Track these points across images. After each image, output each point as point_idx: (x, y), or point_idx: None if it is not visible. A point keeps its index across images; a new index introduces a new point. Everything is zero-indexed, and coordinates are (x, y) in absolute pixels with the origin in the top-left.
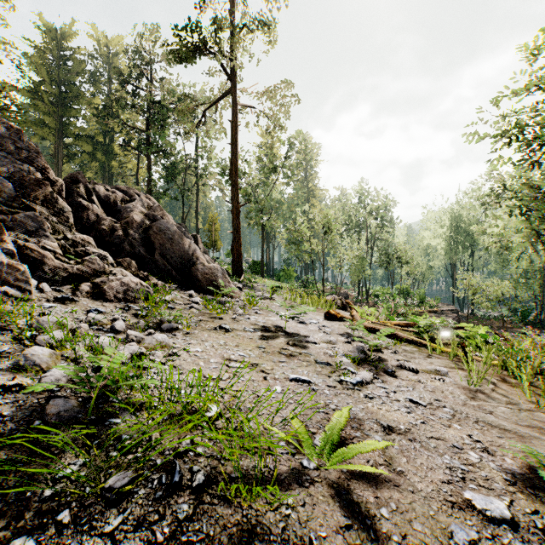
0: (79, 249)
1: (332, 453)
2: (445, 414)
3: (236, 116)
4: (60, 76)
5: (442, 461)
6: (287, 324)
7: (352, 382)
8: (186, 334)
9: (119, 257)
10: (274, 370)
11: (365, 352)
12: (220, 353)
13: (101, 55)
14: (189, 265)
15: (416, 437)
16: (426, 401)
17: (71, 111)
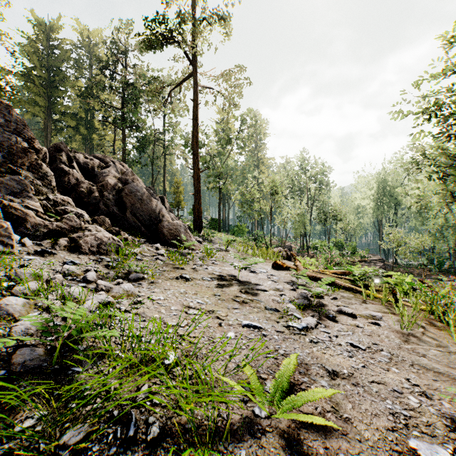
0: (59, 208)
1: (282, 400)
2: (383, 357)
3: (197, 95)
4: (48, 62)
5: (385, 407)
6: (240, 274)
7: (298, 328)
8: (151, 283)
9: (95, 215)
10: (228, 317)
11: (309, 299)
12: (180, 301)
13: (84, 45)
14: (156, 222)
15: (359, 381)
16: (365, 345)
17: (58, 92)
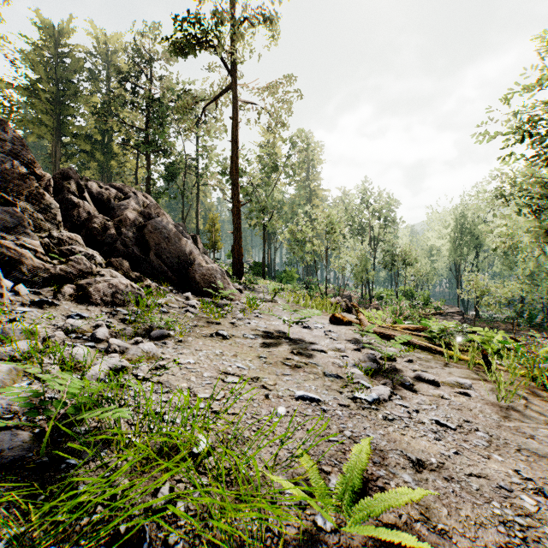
0: (64, 248)
1: (353, 505)
2: (480, 440)
3: (236, 112)
4: (57, 73)
5: (492, 512)
6: (290, 330)
7: (367, 400)
8: (179, 342)
9: (111, 257)
10: (277, 386)
11: (378, 362)
12: (215, 365)
13: (100, 53)
14: (186, 265)
15: (453, 474)
16: (454, 423)
17: (69, 109)
